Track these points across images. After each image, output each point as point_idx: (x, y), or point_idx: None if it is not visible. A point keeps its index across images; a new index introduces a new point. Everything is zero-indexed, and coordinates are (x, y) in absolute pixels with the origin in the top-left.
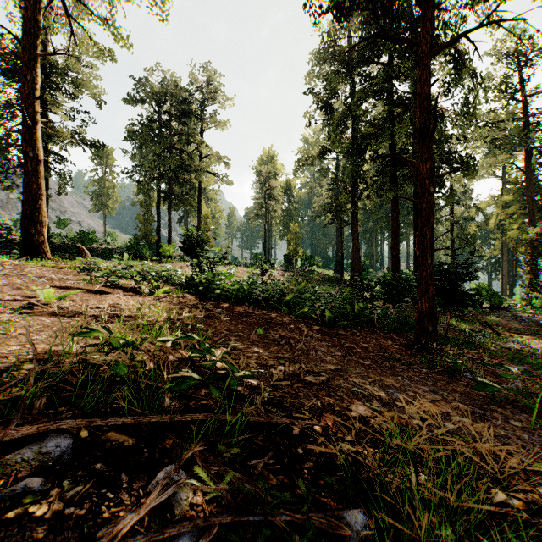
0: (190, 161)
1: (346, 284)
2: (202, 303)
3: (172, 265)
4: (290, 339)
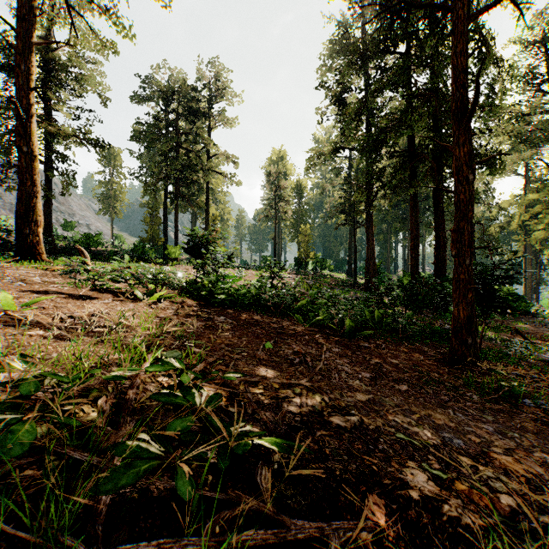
0: (197, 160)
1: (360, 287)
2: (204, 310)
3: (177, 268)
4: (305, 355)
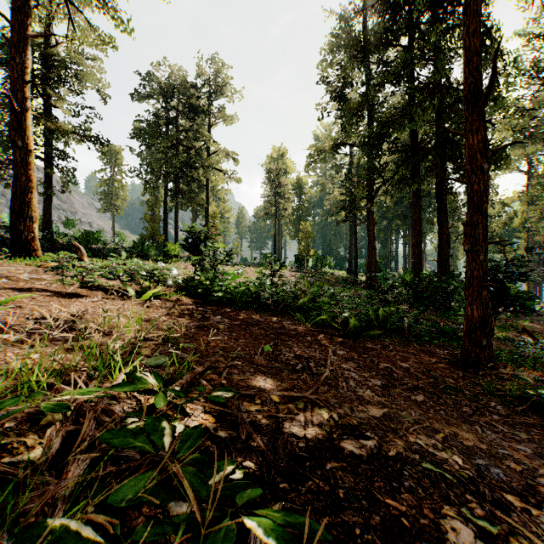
0: (197, 157)
1: (361, 285)
2: (199, 308)
3: (176, 265)
4: (308, 359)
